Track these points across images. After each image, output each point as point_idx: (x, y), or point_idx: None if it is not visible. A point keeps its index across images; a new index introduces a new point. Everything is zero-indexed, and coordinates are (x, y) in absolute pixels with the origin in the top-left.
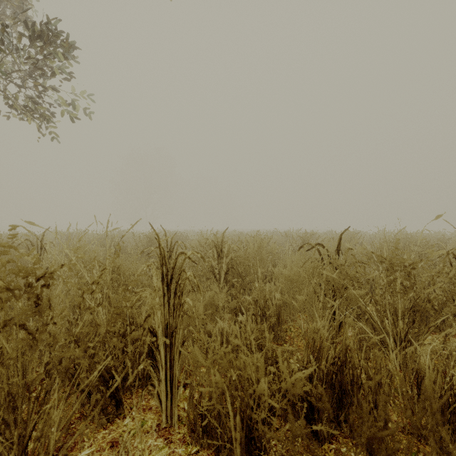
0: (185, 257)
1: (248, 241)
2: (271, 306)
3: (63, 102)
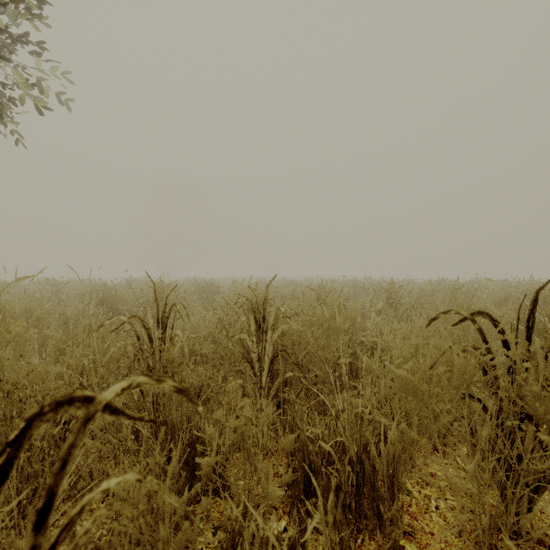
0: (88, 413)
1: (306, 297)
2: (376, 458)
3: (23, 82)
